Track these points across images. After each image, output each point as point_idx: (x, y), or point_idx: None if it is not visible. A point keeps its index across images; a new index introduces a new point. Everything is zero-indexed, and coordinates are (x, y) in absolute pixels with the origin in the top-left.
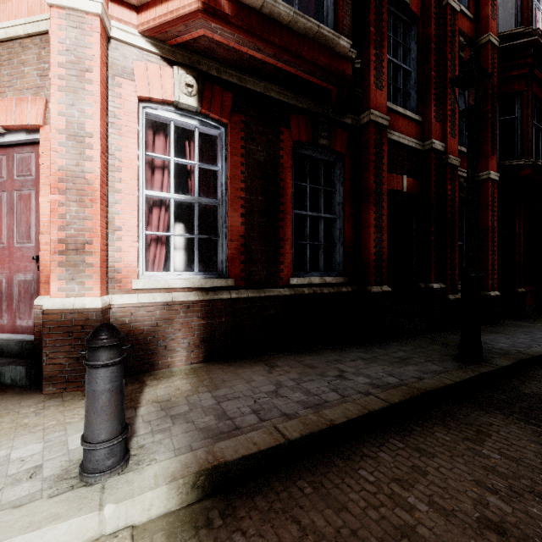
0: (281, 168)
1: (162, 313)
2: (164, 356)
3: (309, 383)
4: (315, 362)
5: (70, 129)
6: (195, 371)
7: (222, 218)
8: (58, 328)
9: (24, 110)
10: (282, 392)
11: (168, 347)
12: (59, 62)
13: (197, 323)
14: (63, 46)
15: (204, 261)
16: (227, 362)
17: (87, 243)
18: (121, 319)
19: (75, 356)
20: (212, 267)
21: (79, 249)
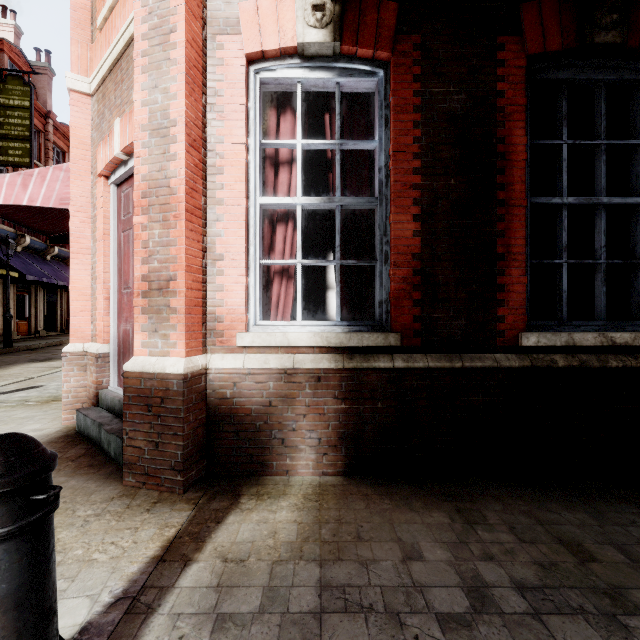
0: (499, 117)
1: (277, 386)
2: (281, 455)
3: (571, 621)
4: (587, 535)
5: (153, 121)
6: (321, 493)
7: (380, 227)
8: (138, 397)
9: (133, 123)
10: (484, 634)
11: (286, 441)
12: (142, 33)
13: (333, 408)
14: (147, 9)
15: (353, 303)
16: (383, 483)
17: (171, 279)
18: (221, 391)
19: (155, 440)
20: (368, 312)
21: (162, 288)
